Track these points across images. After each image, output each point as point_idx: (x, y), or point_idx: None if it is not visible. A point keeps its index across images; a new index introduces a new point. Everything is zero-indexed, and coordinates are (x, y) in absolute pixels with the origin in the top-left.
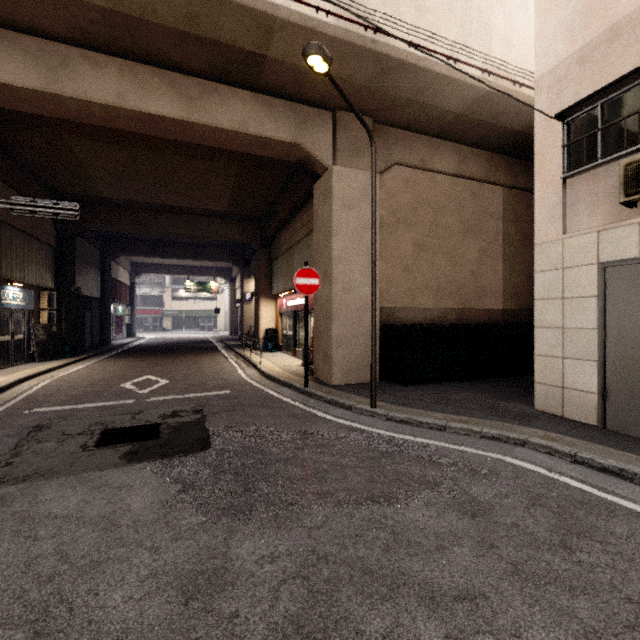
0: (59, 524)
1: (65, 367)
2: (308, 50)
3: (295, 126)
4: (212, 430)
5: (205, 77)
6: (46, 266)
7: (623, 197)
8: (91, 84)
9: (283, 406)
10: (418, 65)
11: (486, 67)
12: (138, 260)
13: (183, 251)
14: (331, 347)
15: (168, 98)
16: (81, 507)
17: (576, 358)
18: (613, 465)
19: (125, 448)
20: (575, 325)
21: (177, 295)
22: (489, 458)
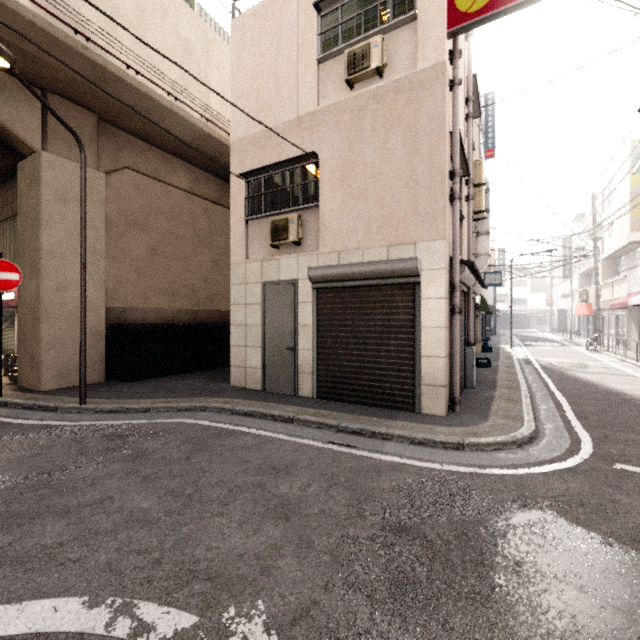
0: None
1: None
2: None
3: None
4: None
5: None
6: None
7: (271, 242)
8: None
9: None
10: (139, 89)
11: (205, 114)
12: None
13: None
14: (40, 349)
15: None
16: None
17: (252, 346)
18: (249, 410)
19: None
20: (251, 323)
21: None
22: (174, 423)
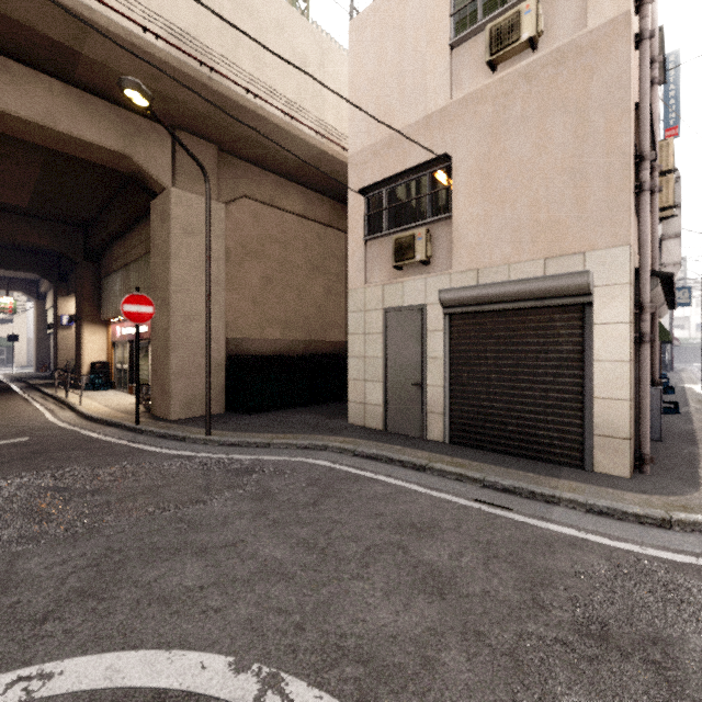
0: None
1: None
2: (124, 84)
3: (124, 135)
4: None
5: None
6: None
7: (394, 262)
8: None
9: (104, 446)
10: (257, 113)
11: (320, 130)
12: None
13: None
14: (169, 380)
15: None
16: None
17: (372, 380)
18: (373, 453)
19: None
20: (371, 355)
21: None
22: (295, 462)
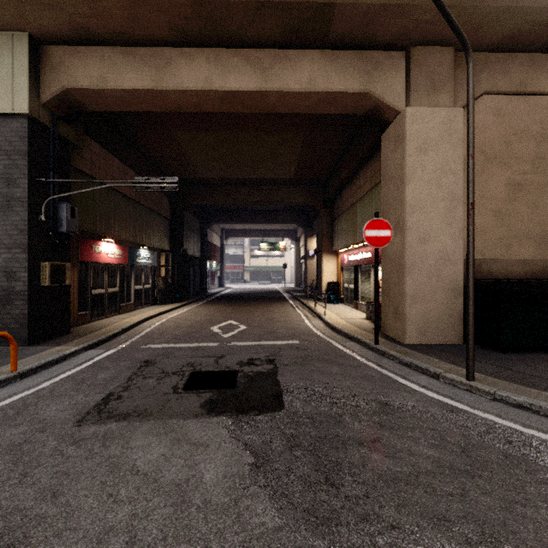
0: (138, 484)
1: (175, 310)
2: None
3: (364, 74)
4: (284, 385)
5: (276, 46)
6: (164, 234)
7: None
8: (186, 75)
9: (354, 364)
10: None
11: None
12: (226, 227)
13: (258, 217)
14: (404, 303)
15: (245, 73)
16: (160, 464)
17: None
18: None
19: (206, 395)
20: None
21: (254, 254)
22: None
